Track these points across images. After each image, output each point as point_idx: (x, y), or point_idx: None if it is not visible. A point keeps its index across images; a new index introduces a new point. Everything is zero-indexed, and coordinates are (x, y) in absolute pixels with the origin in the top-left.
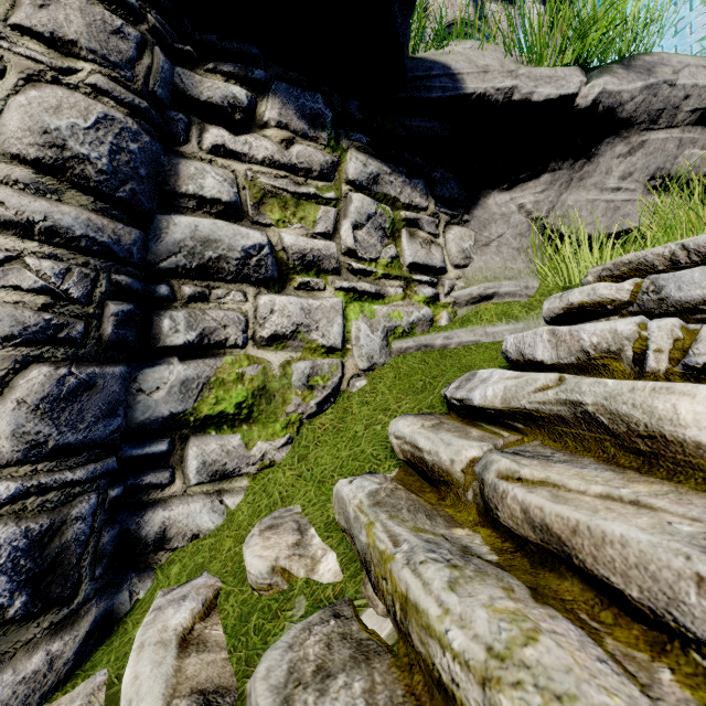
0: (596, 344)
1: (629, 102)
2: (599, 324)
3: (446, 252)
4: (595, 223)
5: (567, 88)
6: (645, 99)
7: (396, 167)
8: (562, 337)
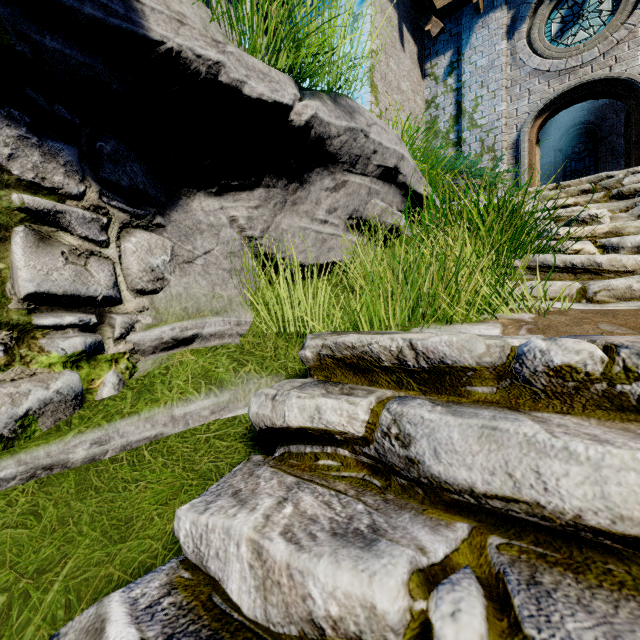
0: (337, 619)
1: (336, 137)
2: (343, 578)
3: (121, 269)
4: (306, 252)
5: (282, 96)
6: (348, 141)
7: (2, 105)
8: (274, 571)
